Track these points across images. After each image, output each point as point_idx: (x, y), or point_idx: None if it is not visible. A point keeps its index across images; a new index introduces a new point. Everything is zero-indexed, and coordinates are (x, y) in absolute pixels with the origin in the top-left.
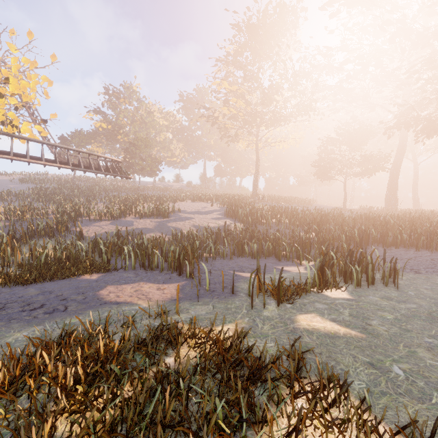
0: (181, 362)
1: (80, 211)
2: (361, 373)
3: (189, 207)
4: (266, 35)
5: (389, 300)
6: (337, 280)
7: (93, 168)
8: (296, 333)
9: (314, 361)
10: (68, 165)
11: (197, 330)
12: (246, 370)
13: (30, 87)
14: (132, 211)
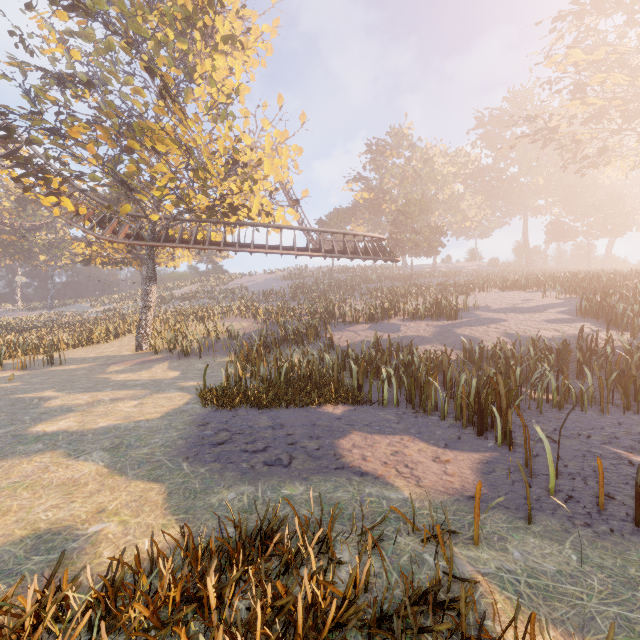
0: None
1: (334, 311)
2: None
3: (494, 300)
4: None
5: None
6: None
7: (348, 252)
8: None
9: None
10: (320, 252)
11: (536, 630)
12: None
13: (282, 164)
14: (399, 310)
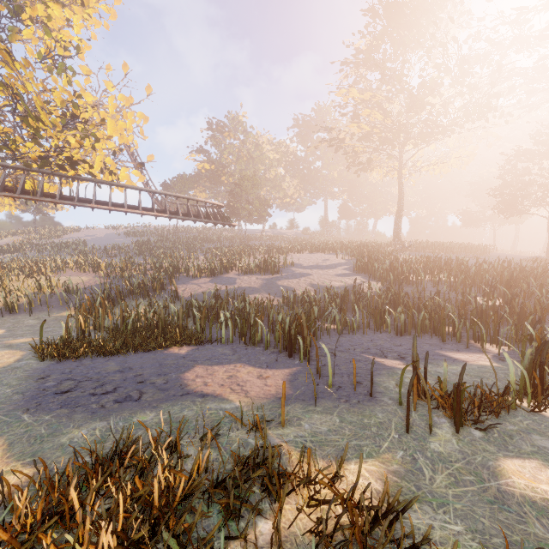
0: (284, 536)
1: (178, 267)
2: None
3: (305, 259)
4: (415, 14)
5: None
6: None
7: (192, 215)
8: (509, 506)
9: None
10: (166, 213)
11: (313, 464)
12: None
13: (127, 127)
14: (235, 266)
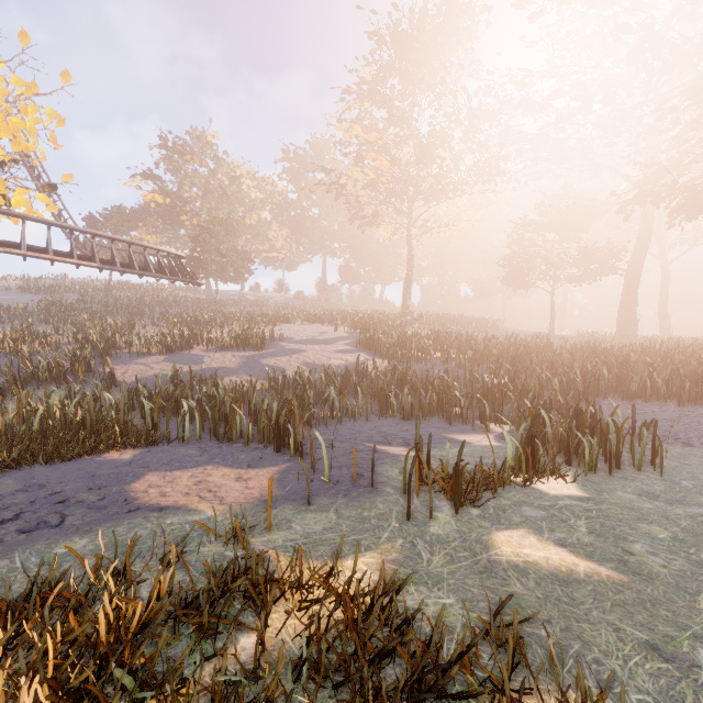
0: (271, 646)
1: (114, 339)
2: (639, 671)
3: (298, 332)
4: (425, 51)
5: (653, 500)
6: (558, 463)
7: (136, 266)
8: (496, 573)
9: (539, 641)
10: (94, 261)
11: (305, 567)
12: (402, 666)
13: (26, 128)
14: (202, 339)
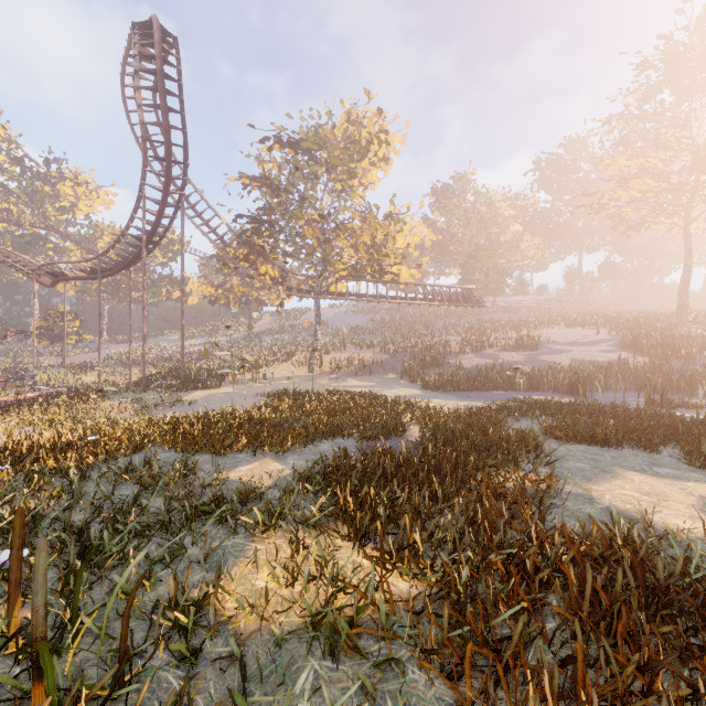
0: None
1: (440, 345)
2: None
3: (560, 336)
4: (702, 61)
5: None
6: None
7: (453, 301)
8: None
9: None
10: (434, 301)
11: None
12: None
13: (414, 241)
14: (492, 344)
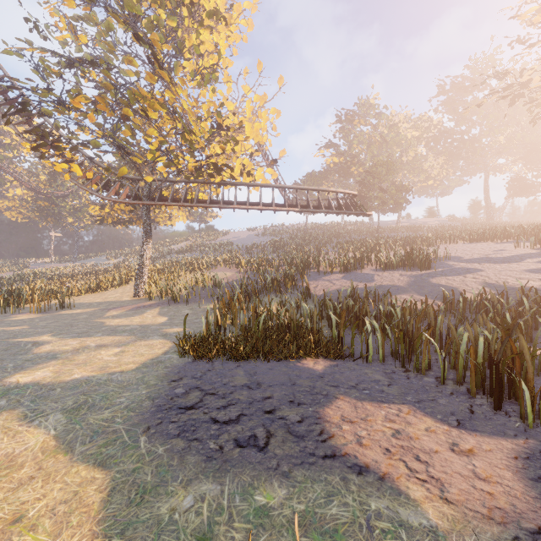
0: None
1: (309, 262)
2: None
3: (464, 251)
4: None
5: None
6: None
7: (322, 207)
8: None
9: None
10: (297, 207)
11: None
12: None
13: (261, 127)
14: (371, 261)
